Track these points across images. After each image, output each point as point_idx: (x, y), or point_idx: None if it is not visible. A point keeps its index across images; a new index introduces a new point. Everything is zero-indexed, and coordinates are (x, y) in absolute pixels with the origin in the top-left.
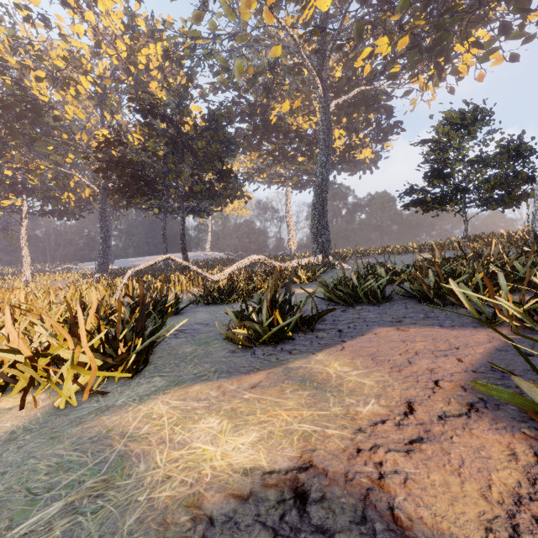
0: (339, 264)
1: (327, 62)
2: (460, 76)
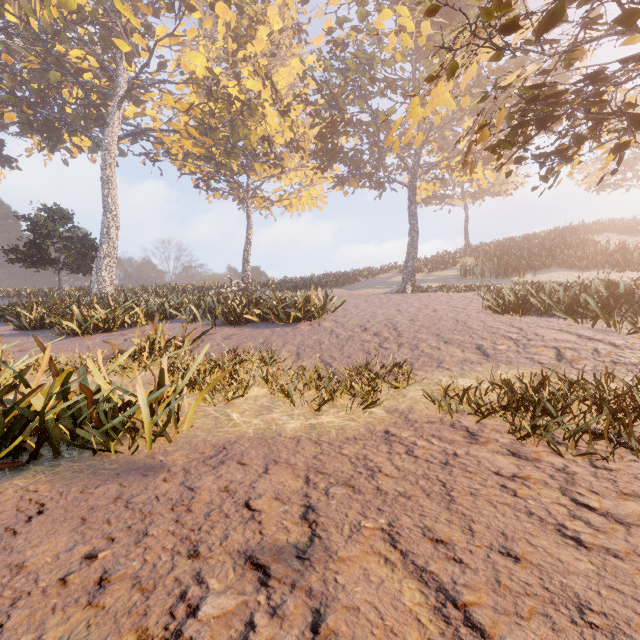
0: None
1: None
2: (73, 155)
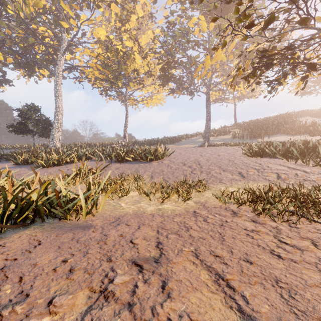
0: None
1: None
2: (40, 79)
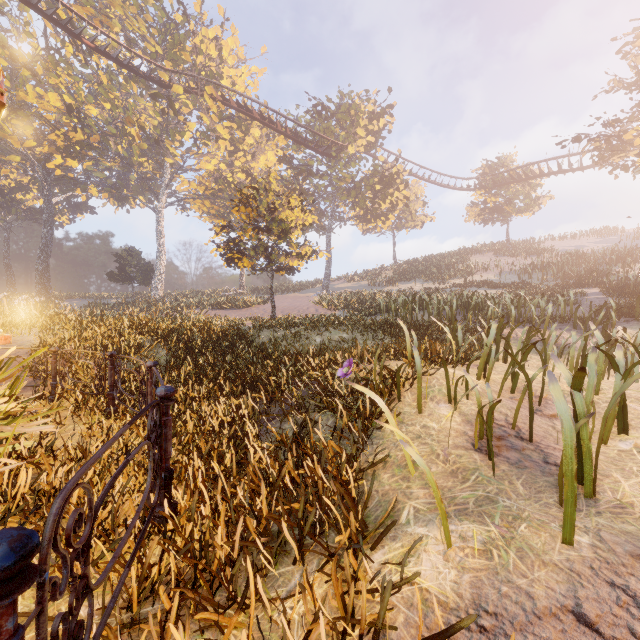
0: (62, 303)
1: (53, 176)
2: (133, 207)
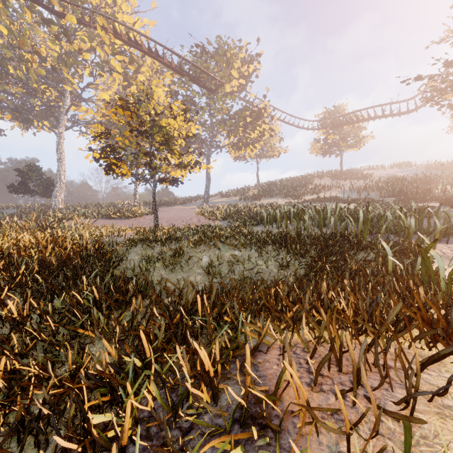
0: None
1: None
2: (39, 130)
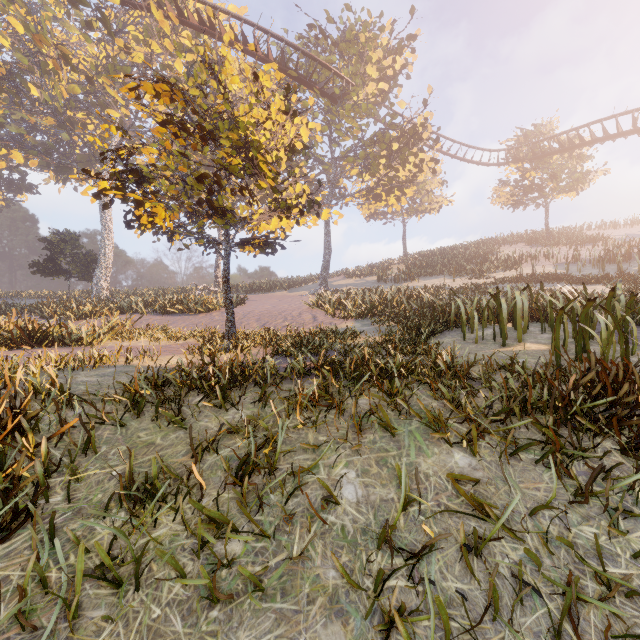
0: None
1: None
2: (82, 184)
